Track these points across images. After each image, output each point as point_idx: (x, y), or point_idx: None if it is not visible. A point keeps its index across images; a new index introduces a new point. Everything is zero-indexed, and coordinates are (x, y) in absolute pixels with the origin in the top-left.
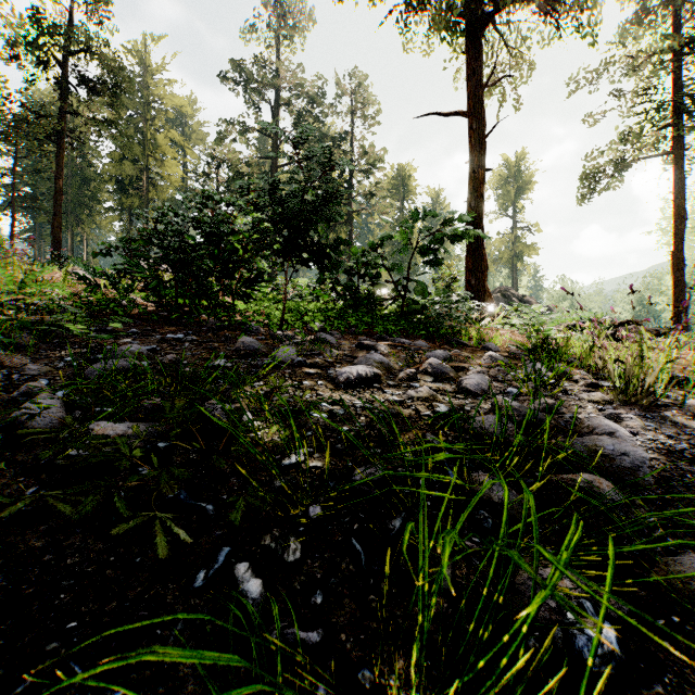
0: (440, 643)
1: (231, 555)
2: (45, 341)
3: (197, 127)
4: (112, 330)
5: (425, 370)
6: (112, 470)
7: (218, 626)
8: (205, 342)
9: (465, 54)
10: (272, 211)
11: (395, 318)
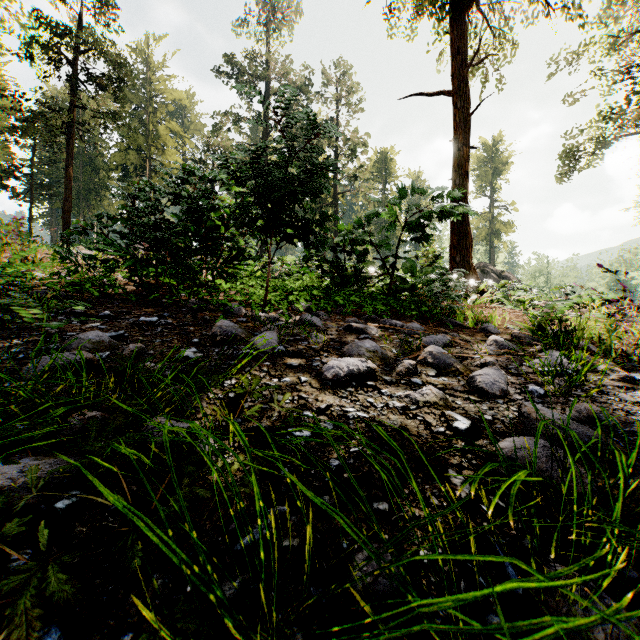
0: None
1: None
2: (1, 327)
3: (195, 119)
4: (83, 313)
5: (425, 361)
6: None
7: None
8: (181, 326)
9: (449, 34)
10: (254, 185)
11: (384, 297)
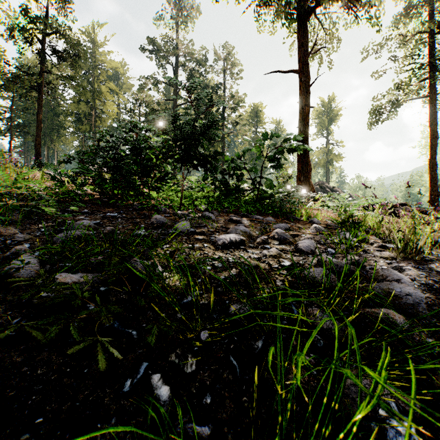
0: (292, 432)
1: (149, 368)
2: (28, 218)
3: (126, 81)
4: (72, 211)
5: (273, 237)
6: (69, 306)
7: (140, 420)
8: (131, 218)
9: (297, 33)
10: (174, 134)
11: (253, 202)
